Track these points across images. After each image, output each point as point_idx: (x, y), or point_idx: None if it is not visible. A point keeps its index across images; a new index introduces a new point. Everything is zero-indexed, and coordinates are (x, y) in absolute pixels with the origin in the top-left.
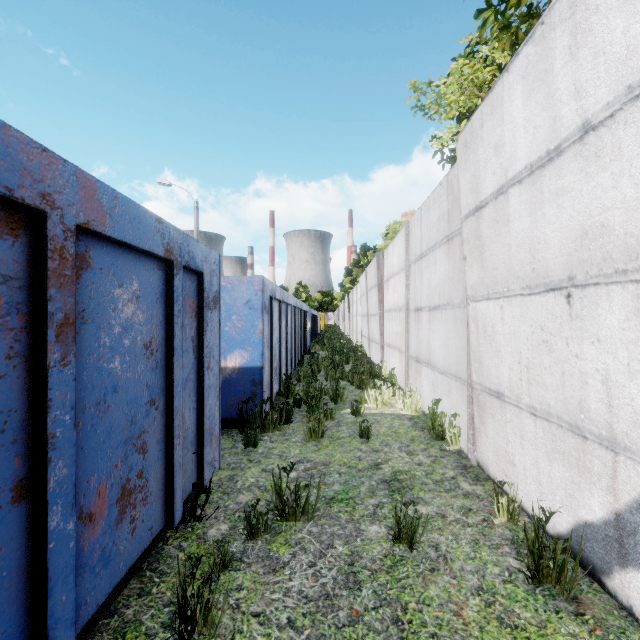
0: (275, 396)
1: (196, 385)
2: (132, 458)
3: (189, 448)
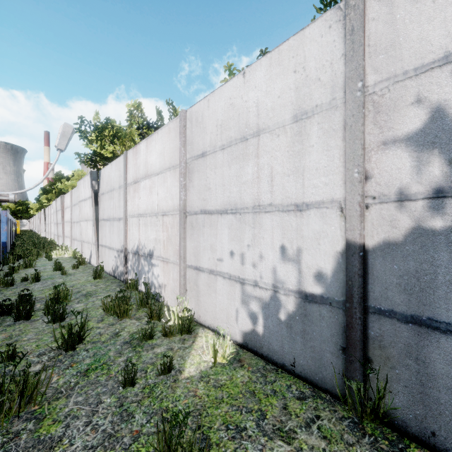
0: None
1: None
2: None
3: None
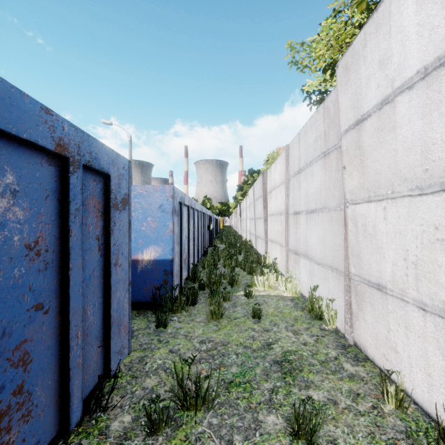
0: (185, 280)
1: (102, 281)
2: (4, 375)
3: (93, 343)
